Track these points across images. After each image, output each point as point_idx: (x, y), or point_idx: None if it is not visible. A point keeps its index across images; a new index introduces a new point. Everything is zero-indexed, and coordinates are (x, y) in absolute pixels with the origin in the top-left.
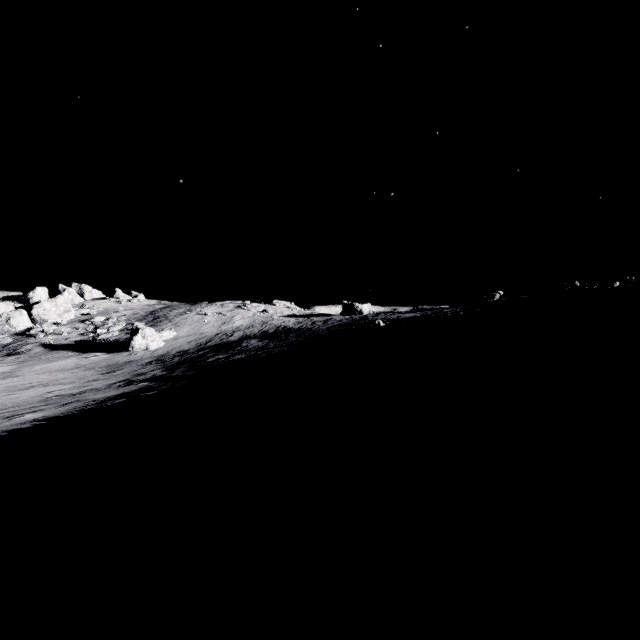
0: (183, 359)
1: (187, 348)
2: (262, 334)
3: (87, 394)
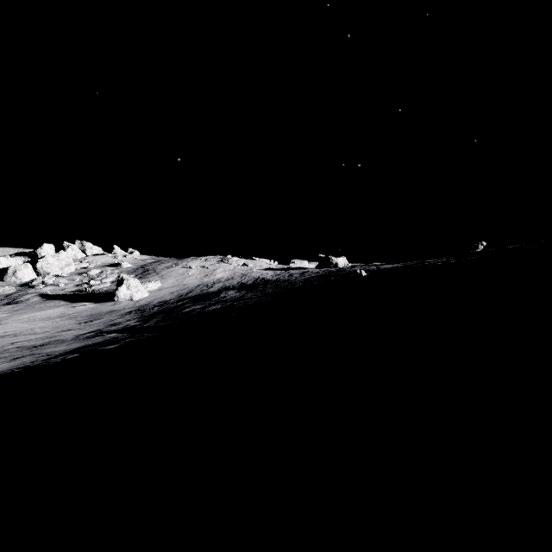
0: (161, 309)
1: (168, 298)
2: (241, 285)
3: (48, 346)
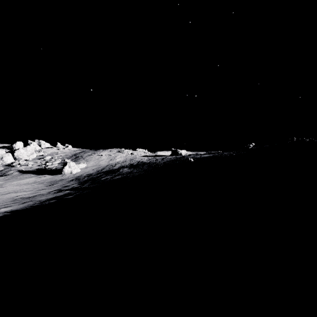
0: (89, 178)
1: (92, 172)
2: (130, 165)
3: (36, 197)
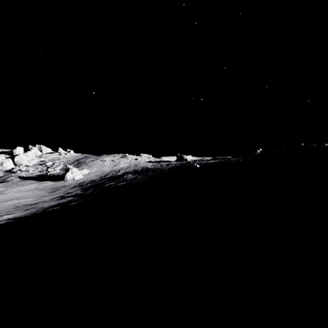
0: (92, 184)
1: (95, 179)
2: (134, 171)
3: (39, 204)
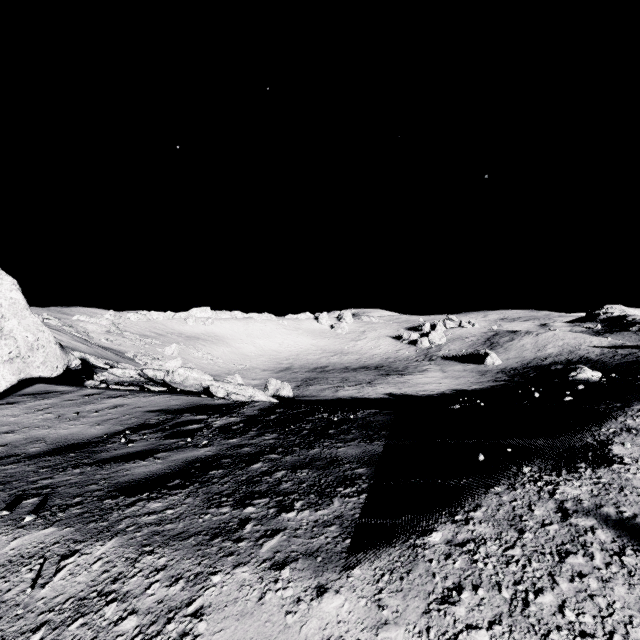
0: (515, 373)
1: (516, 366)
2: (566, 362)
3: (483, 383)
